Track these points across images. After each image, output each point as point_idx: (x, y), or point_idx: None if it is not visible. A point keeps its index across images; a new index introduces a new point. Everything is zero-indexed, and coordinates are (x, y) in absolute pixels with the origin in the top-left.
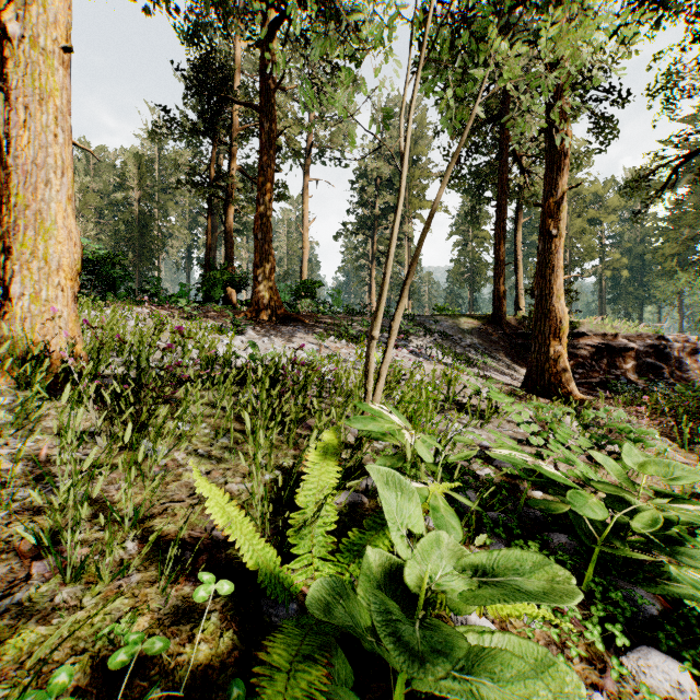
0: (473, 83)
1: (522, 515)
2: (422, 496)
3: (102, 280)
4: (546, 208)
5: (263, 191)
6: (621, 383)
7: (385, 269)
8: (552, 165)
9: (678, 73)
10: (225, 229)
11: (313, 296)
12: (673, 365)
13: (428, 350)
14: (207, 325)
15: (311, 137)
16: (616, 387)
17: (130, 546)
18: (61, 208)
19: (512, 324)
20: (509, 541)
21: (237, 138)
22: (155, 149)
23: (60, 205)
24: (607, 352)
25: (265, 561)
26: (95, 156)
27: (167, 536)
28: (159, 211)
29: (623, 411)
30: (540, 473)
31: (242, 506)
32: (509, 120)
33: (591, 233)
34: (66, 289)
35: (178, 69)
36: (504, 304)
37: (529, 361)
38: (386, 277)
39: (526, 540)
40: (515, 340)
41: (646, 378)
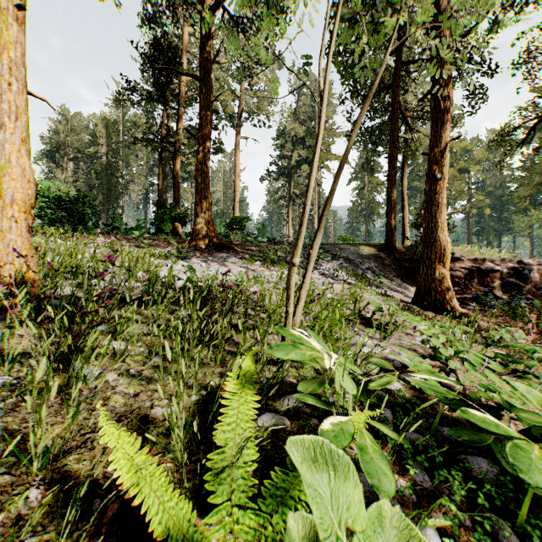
0: (384, 33)
1: (436, 434)
2: (349, 433)
3: (73, 216)
4: (432, 156)
5: (202, 145)
6: (490, 298)
7: (305, 201)
8: (438, 121)
9: (535, 50)
10: (173, 175)
11: (242, 229)
12: (529, 284)
13: (335, 272)
14: (155, 252)
15: (241, 104)
16: (485, 302)
17: (33, 495)
18: (16, 148)
19: (401, 251)
20: (429, 467)
21: (183, 103)
22: (120, 114)
23: (15, 146)
24: (477, 273)
25: (176, 522)
26: (51, 106)
27: (79, 477)
28: (123, 163)
29: (495, 322)
30: (443, 385)
31: (165, 435)
32: (398, 89)
33: (461, 179)
34: (20, 220)
35: (136, 49)
36: (395, 235)
37: (418, 281)
38: (306, 208)
39: (445, 465)
40: (404, 264)
41: (509, 294)
